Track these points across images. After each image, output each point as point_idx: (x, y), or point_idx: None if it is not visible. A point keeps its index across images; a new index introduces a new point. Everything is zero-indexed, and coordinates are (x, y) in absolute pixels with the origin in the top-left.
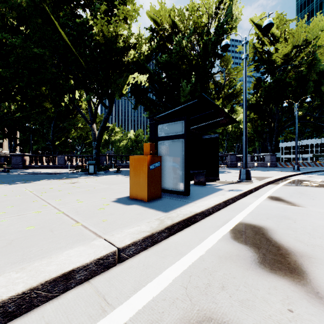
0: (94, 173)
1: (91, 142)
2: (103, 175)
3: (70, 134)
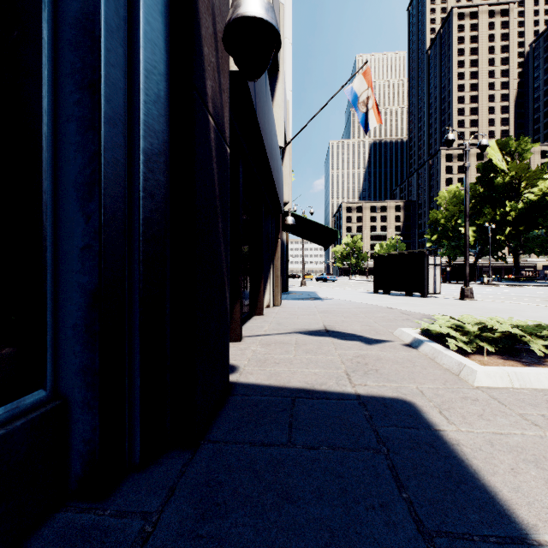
0: (497, 281)
1: None
2: None
3: None
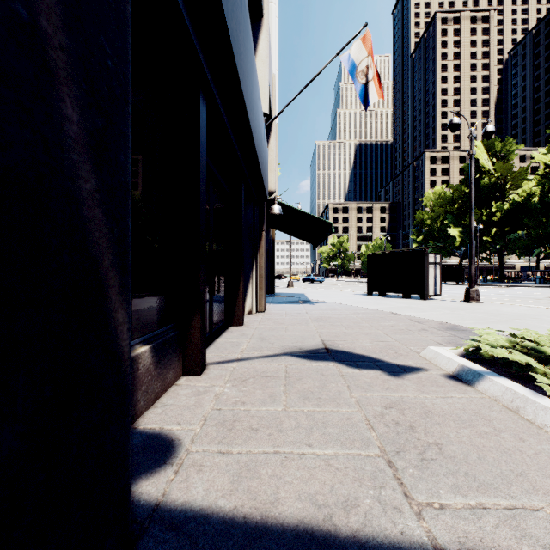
0: (483, 282)
1: None
2: None
3: None
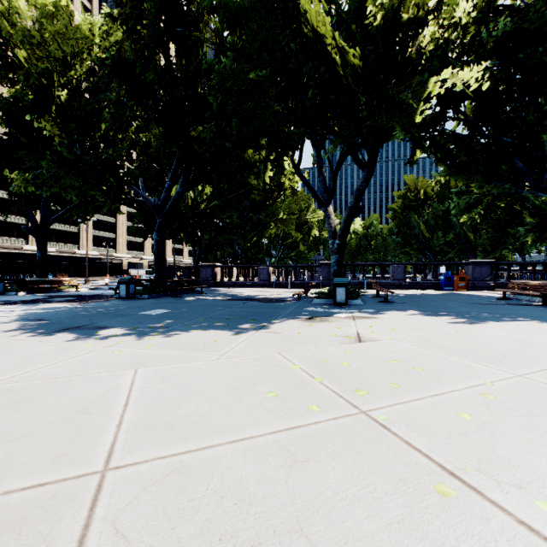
0: (346, 303)
1: (294, 241)
2: (375, 312)
3: (265, 232)
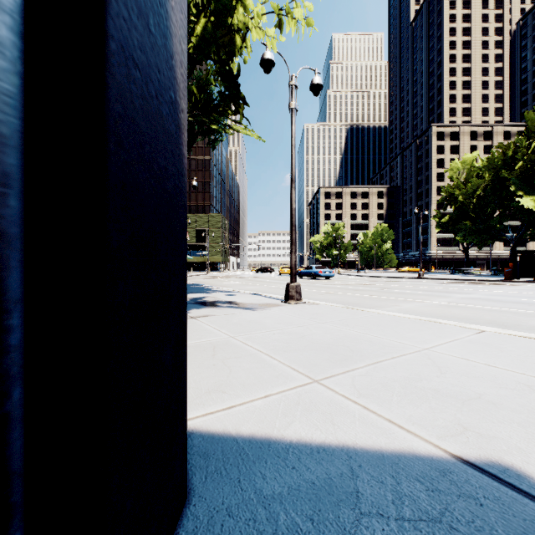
0: None
1: None
2: None
3: None
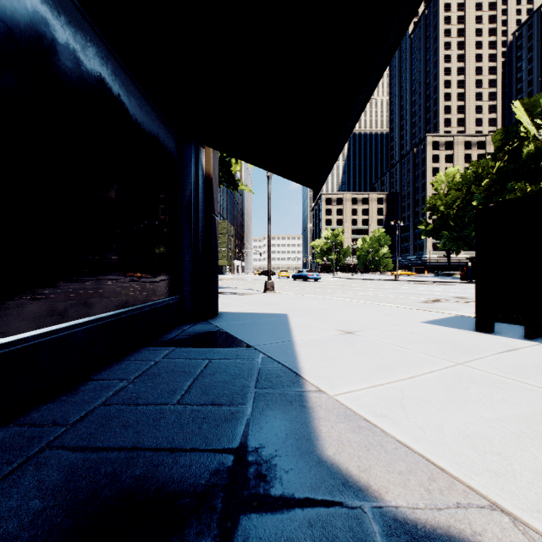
0: None
1: None
2: None
3: None
